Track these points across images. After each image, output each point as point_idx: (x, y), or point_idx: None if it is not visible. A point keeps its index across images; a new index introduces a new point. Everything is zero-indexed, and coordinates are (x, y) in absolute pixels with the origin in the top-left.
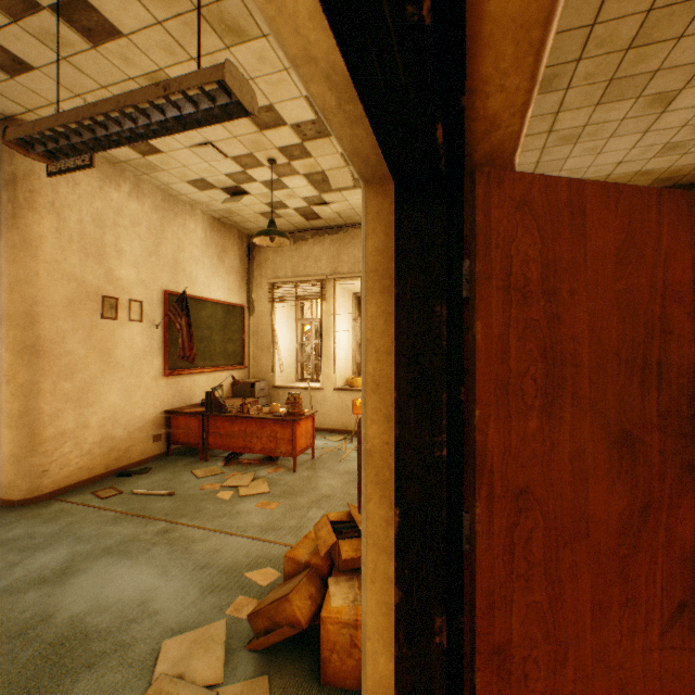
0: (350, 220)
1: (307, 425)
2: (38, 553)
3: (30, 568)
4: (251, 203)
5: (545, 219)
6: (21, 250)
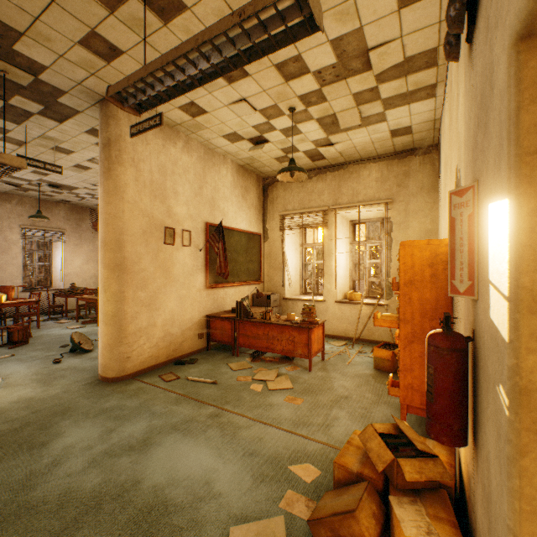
0: (349, 158)
1: (318, 332)
2: (126, 423)
3: (122, 435)
4: (269, 150)
5: None
6: (113, 194)
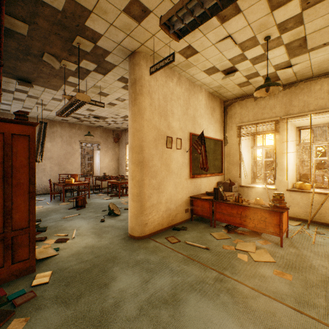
0: (301, 77)
1: (285, 215)
2: (155, 276)
3: (155, 287)
4: (235, 78)
5: None
6: (137, 115)
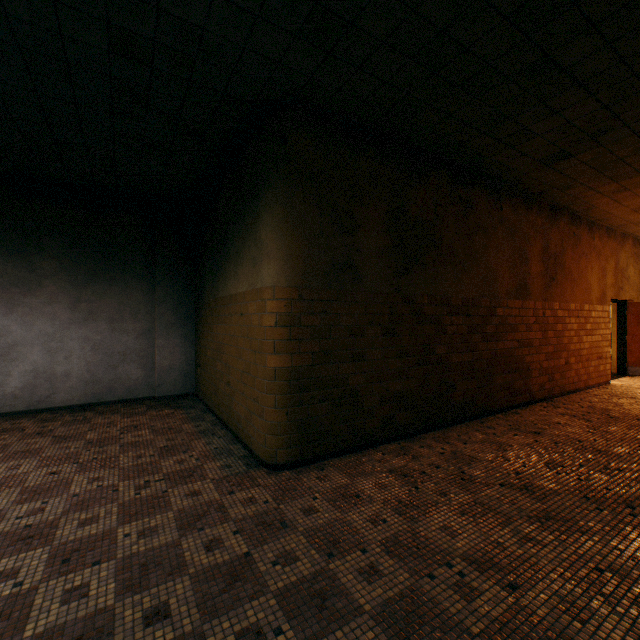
0: None
1: None
2: None
3: None
4: None
5: (636, 306)
6: None
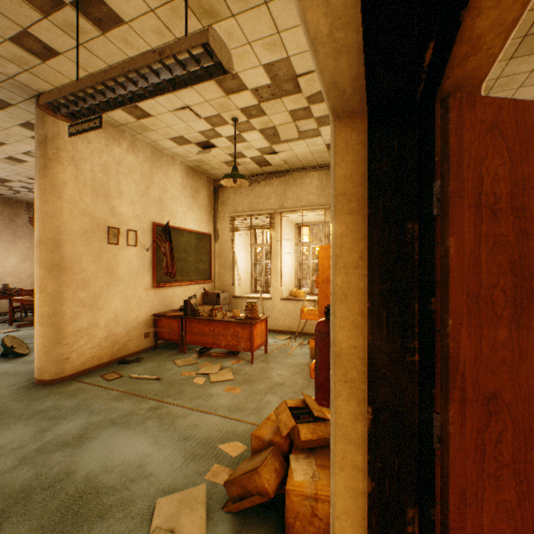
0: (293, 166)
1: (262, 327)
2: (62, 421)
3: (57, 433)
4: (217, 154)
5: (514, 141)
6: (50, 192)
